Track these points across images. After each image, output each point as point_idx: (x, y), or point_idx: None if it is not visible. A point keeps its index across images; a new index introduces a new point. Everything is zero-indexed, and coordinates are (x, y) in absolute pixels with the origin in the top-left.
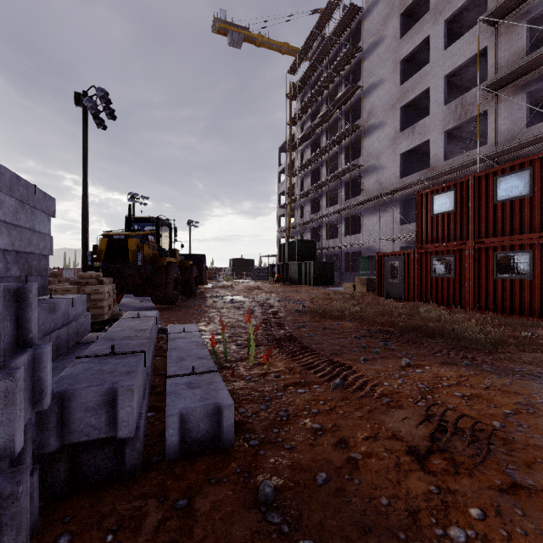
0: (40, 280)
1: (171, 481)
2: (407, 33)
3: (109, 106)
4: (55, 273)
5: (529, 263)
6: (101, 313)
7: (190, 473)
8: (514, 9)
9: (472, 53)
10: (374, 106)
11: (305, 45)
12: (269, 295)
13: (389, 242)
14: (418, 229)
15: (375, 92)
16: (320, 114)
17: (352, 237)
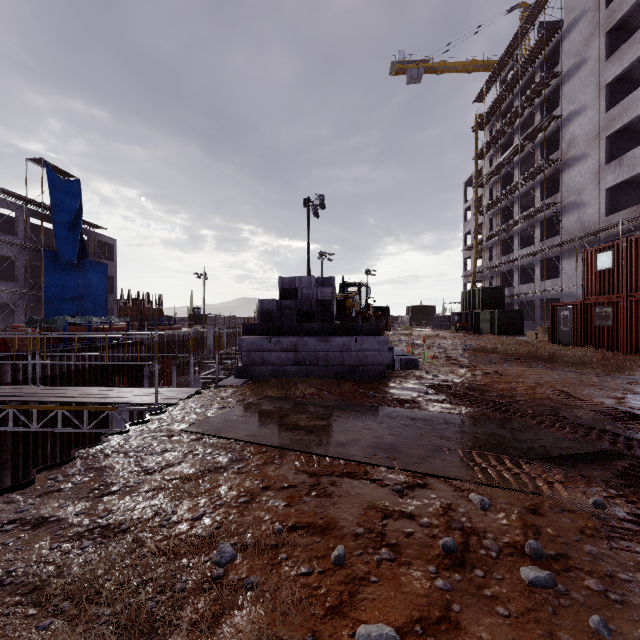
0: None
1: (403, 371)
2: (613, 54)
3: (322, 203)
4: None
5: None
6: None
7: (407, 371)
8: None
9: None
10: (575, 136)
11: (493, 72)
12: (445, 341)
13: None
14: (585, 283)
15: (576, 120)
16: (510, 149)
17: (549, 282)
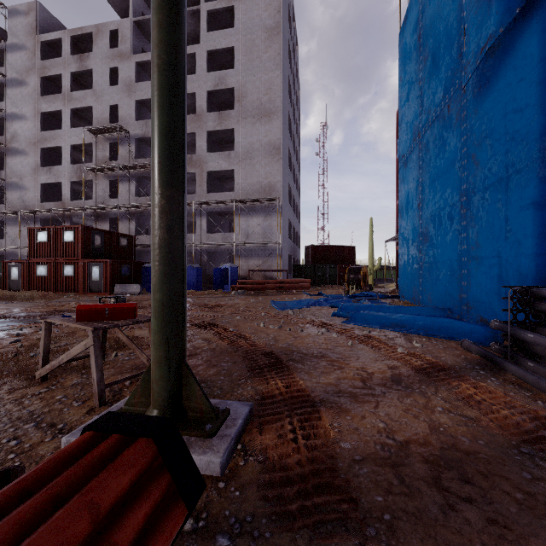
0: None
1: None
2: (46, 96)
3: None
4: None
5: (74, 270)
6: None
7: None
8: (103, 133)
9: (86, 141)
10: (18, 133)
11: None
12: None
13: None
14: (30, 249)
15: (19, 122)
16: None
17: None
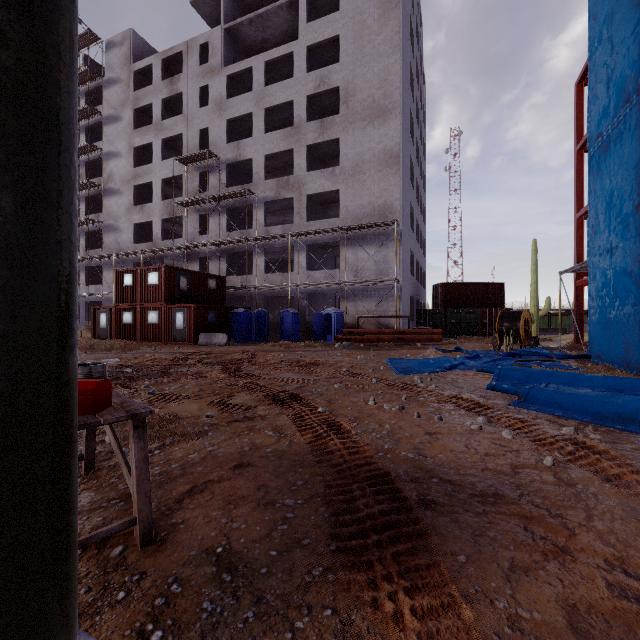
0: None
1: None
2: (139, 129)
3: None
4: None
5: (158, 316)
6: None
7: None
8: (193, 162)
9: (176, 173)
10: (114, 173)
11: None
12: None
13: None
14: (117, 293)
15: (114, 160)
16: None
17: (93, 287)
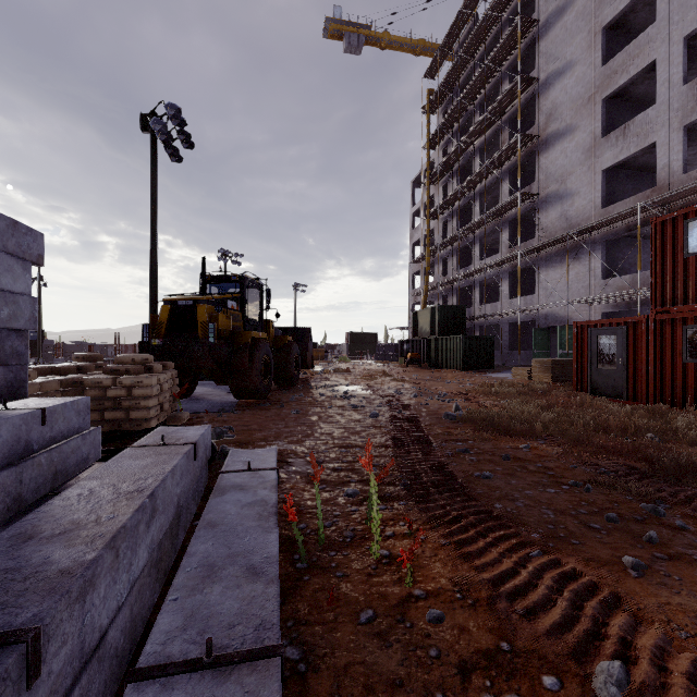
0: (3, 373)
1: None
2: None
3: (183, 130)
4: (92, 355)
5: None
6: (146, 417)
7: None
8: None
9: None
10: (557, 104)
11: (449, 34)
12: (400, 386)
13: (583, 305)
14: (656, 281)
15: (558, 82)
16: (472, 127)
17: (521, 299)
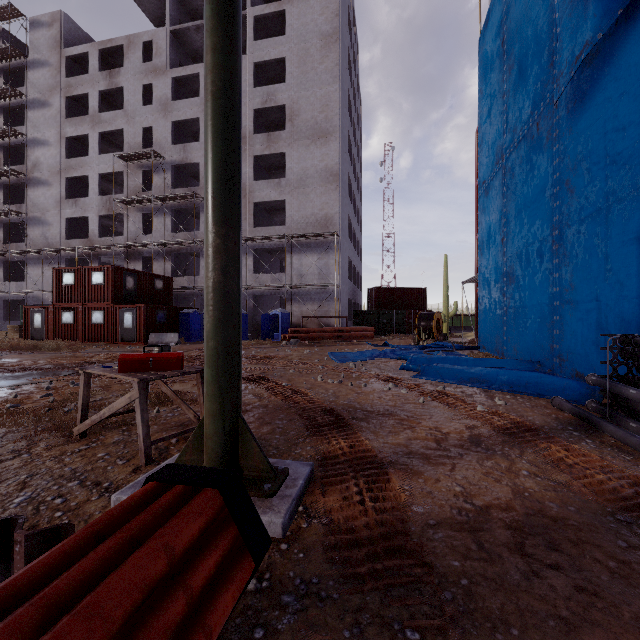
0: None
1: None
2: (72, 118)
3: None
4: None
5: (104, 316)
6: None
7: None
8: (136, 160)
9: (116, 169)
10: (40, 162)
11: None
12: None
13: None
14: (55, 292)
15: (41, 148)
16: None
17: (14, 284)
